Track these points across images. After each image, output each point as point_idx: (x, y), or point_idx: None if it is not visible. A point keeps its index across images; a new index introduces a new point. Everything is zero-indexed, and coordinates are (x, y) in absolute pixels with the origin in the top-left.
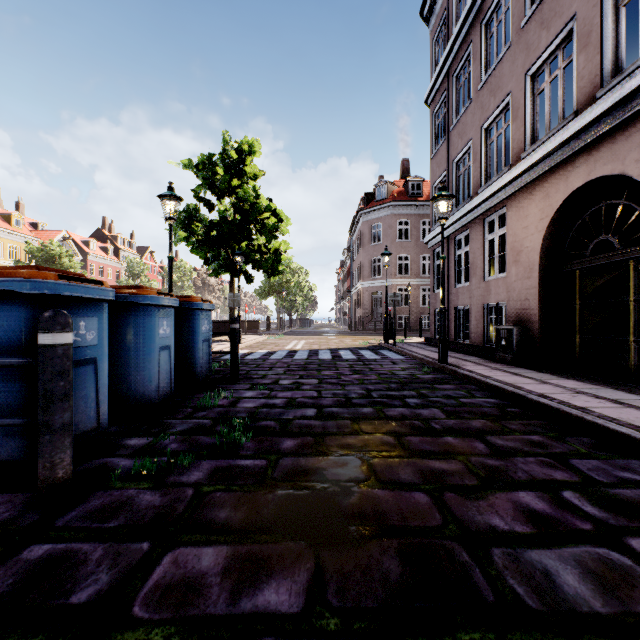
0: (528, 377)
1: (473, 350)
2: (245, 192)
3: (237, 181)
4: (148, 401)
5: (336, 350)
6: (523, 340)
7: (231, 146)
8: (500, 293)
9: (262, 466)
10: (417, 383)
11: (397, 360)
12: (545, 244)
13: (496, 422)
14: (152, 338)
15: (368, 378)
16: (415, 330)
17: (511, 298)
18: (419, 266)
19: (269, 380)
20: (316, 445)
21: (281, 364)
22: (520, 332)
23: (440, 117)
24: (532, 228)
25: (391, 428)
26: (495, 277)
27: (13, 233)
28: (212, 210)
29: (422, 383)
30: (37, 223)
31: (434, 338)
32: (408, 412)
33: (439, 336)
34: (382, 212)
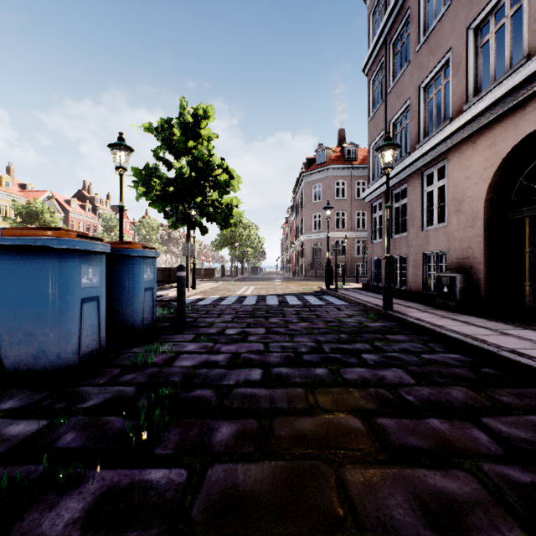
0: (482, 327)
1: (411, 296)
2: (199, 151)
3: (193, 142)
4: (64, 363)
5: (282, 295)
6: (466, 287)
7: (188, 111)
8: (440, 242)
9: (179, 485)
10: (368, 333)
11: (341, 306)
12: (490, 193)
13: (479, 391)
14: (70, 289)
15: (316, 327)
16: (350, 277)
17: (452, 247)
18: (354, 221)
19: (215, 329)
20: (261, 435)
21: (230, 310)
22: (463, 279)
23: (377, 83)
24: (476, 177)
25: (355, 402)
26: (434, 227)
27: (3, 193)
28: (170, 169)
29: (373, 333)
30: (25, 185)
31: (371, 284)
32: (369, 374)
33: (384, 283)
34: (322, 174)
